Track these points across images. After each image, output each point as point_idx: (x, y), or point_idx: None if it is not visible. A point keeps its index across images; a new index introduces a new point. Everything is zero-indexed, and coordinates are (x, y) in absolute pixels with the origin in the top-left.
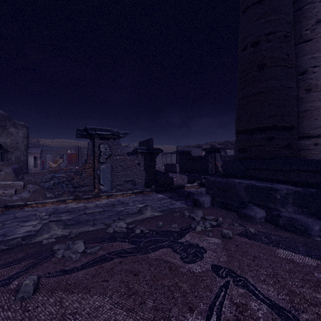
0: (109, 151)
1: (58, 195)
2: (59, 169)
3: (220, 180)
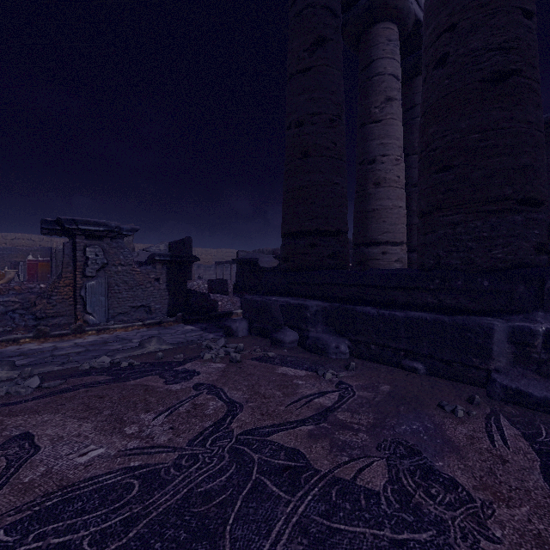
0: (103, 258)
1: (5, 333)
2: (6, 288)
3: (257, 299)
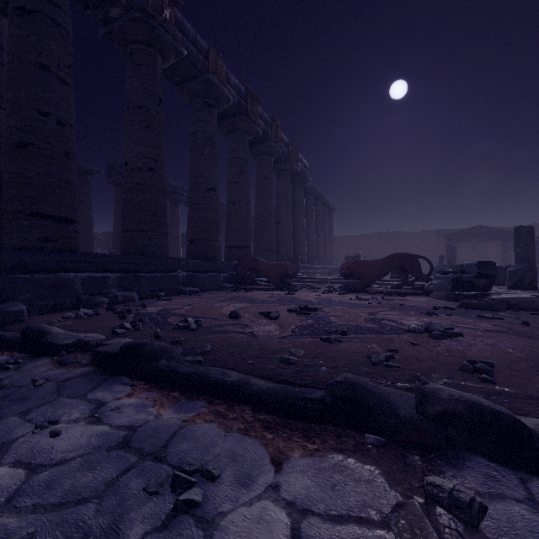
0: None
1: None
2: None
3: (47, 277)
